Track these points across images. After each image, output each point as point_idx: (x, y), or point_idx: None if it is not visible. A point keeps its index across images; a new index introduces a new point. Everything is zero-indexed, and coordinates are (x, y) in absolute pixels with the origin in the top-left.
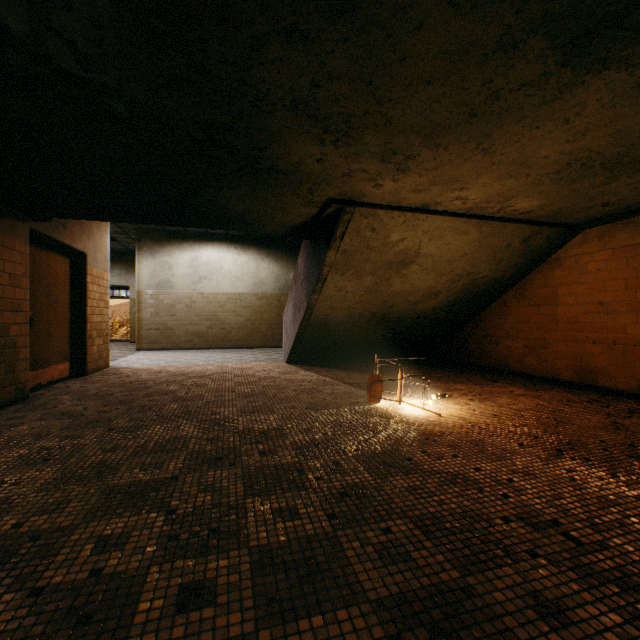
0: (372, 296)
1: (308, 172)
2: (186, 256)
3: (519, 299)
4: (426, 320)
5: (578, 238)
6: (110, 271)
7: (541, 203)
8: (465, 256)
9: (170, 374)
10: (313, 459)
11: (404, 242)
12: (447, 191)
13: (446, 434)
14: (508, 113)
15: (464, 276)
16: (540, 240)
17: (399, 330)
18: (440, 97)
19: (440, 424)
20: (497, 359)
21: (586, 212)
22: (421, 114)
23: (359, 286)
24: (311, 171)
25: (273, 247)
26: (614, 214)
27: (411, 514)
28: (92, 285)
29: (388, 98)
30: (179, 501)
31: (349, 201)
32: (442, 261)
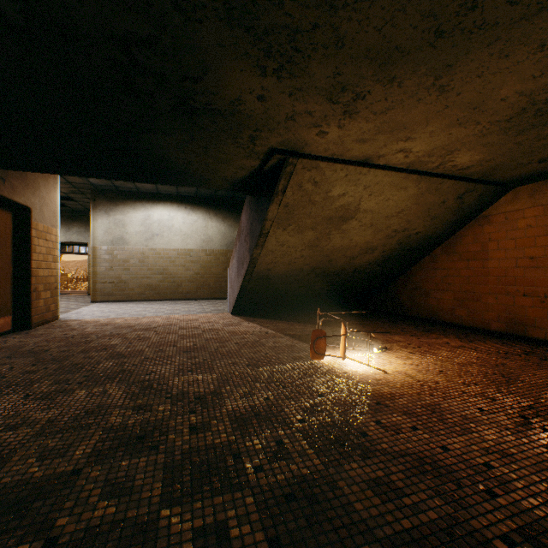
0: (312, 251)
1: (248, 114)
2: (139, 215)
3: (449, 254)
4: (362, 274)
5: (508, 196)
6: (70, 229)
7: (481, 158)
8: (402, 212)
9: (116, 327)
10: (252, 436)
11: (345, 197)
12: (392, 141)
13: (397, 396)
14: (480, 32)
15: (399, 232)
16: (473, 197)
17: (336, 283)
18: (406, 2)
19: (388, 383)
20: (427, 310)
21: (521, 169)
22: (380, 30)
23: (300, 241)
24: (252, 112)
25: (220, 207)
26: (546, 171)
27: (381, 534)
28: (38, 239)
29: (343, 1)
30: (69, 517)
31: (292, 152)
32: (380, 217)
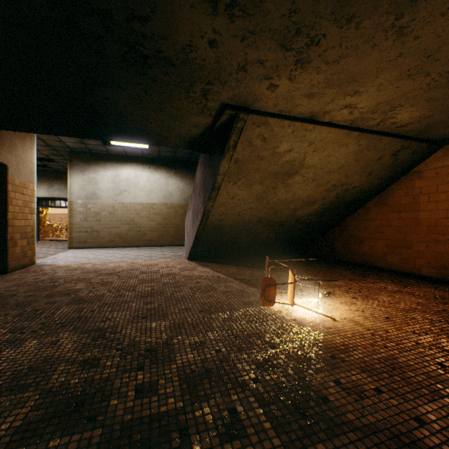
0: (260, 203)
1: (200, 63)
2: (109, 173)
3: (382, 206)
4: (302, 224)
5: (439, 153)
6: (52, 186)
7: (421, 114)
8: (342, 168)
9: (84, 271)
10: (202, 402)
11: (291, 153)
12: (339, 96)
13: (351, 348)
14: None
15: (338, 186)
16: (406, 154)
17: (280, 232)
18: None
19: (338, 332)
20: (361, 256)
21: None
22: None
23: (249, 194)
24: (203, 62)
25: (179, 167)
26: None
27: None
28: (14, 193)
29: None
30: None
31: (242, 107)
32: (322, 172)
